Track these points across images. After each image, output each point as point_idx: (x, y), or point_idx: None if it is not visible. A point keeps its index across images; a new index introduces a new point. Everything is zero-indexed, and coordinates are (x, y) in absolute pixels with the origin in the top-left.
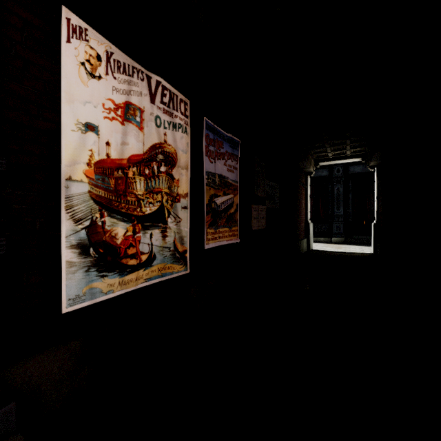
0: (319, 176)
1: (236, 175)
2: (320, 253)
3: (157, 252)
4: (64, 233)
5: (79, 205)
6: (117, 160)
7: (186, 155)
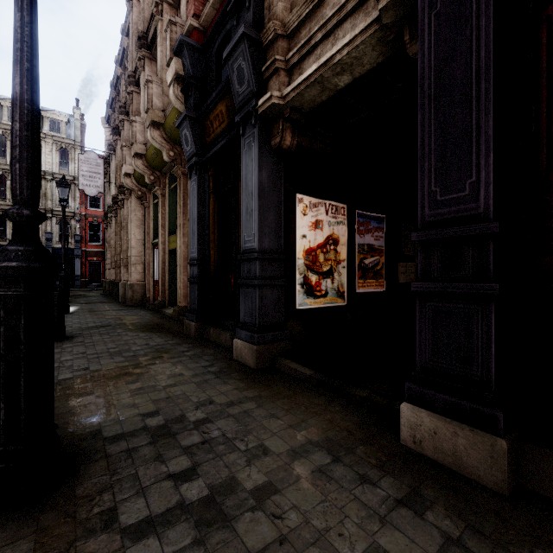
0: None
1: (381, 242)
2: None
3: (329, 290)
4: (297, 279)
5: (301, 268)
6: (313, 247)
7: (344, 237)
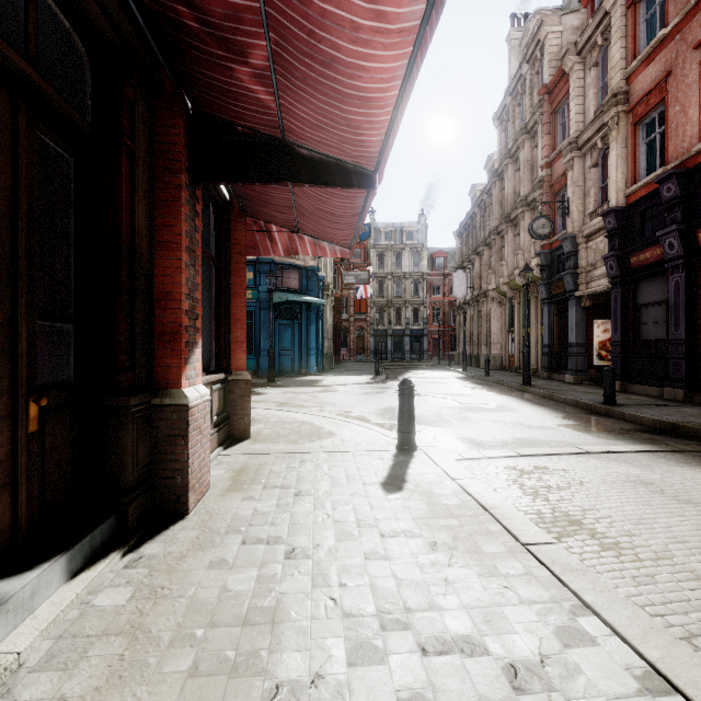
0: None
1: None
2: None
3: None
4: (594, 353)
5: (596, 349)
6: (603, 340)
7: None
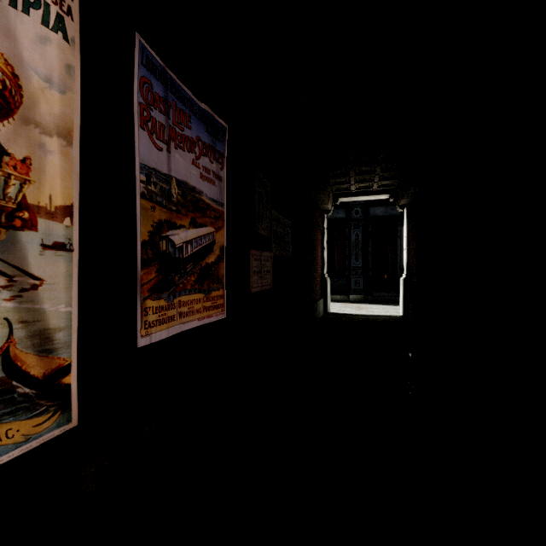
0: (334, 218)
1: (219, 190)
2: (341, 317)
3: None
4: None
5: None
6: None
7: (63, 98)
